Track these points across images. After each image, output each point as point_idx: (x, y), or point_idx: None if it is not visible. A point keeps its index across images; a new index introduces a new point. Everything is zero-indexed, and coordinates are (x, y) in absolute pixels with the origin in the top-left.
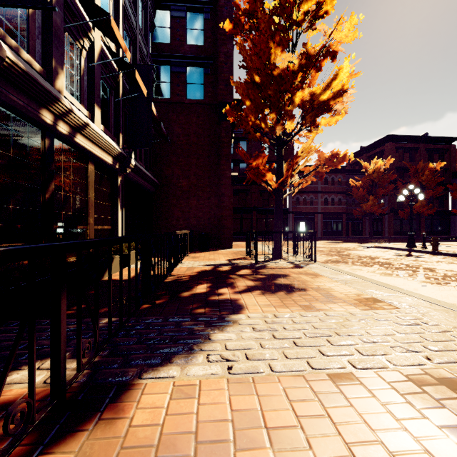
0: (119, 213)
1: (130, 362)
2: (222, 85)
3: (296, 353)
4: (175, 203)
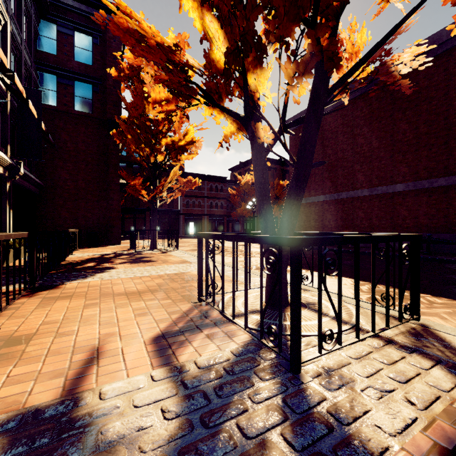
0: (8, 214)
1: (56, 282)
2: (111, 105)
3: (132, 274)
4: (62, 204)
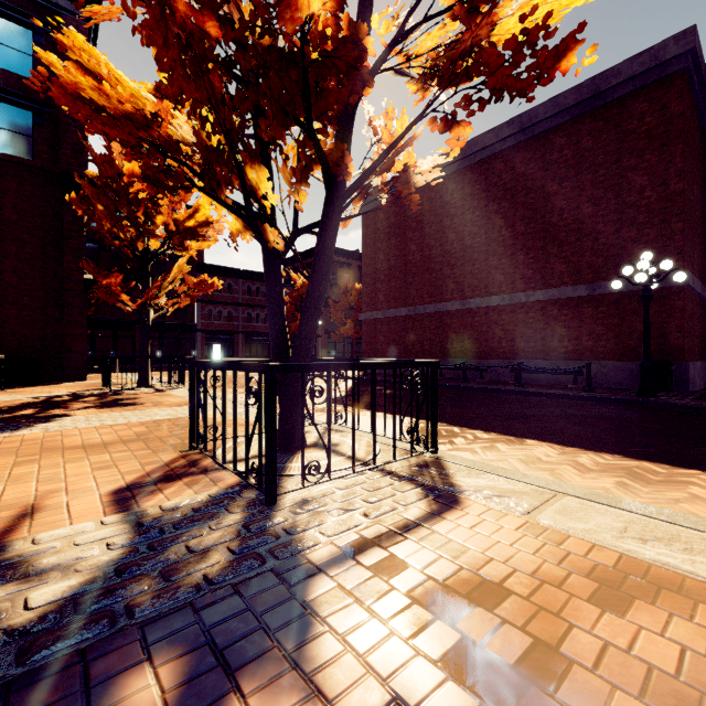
0: None
1: None
2: (68, 149)
3: (98, 423)
4: None
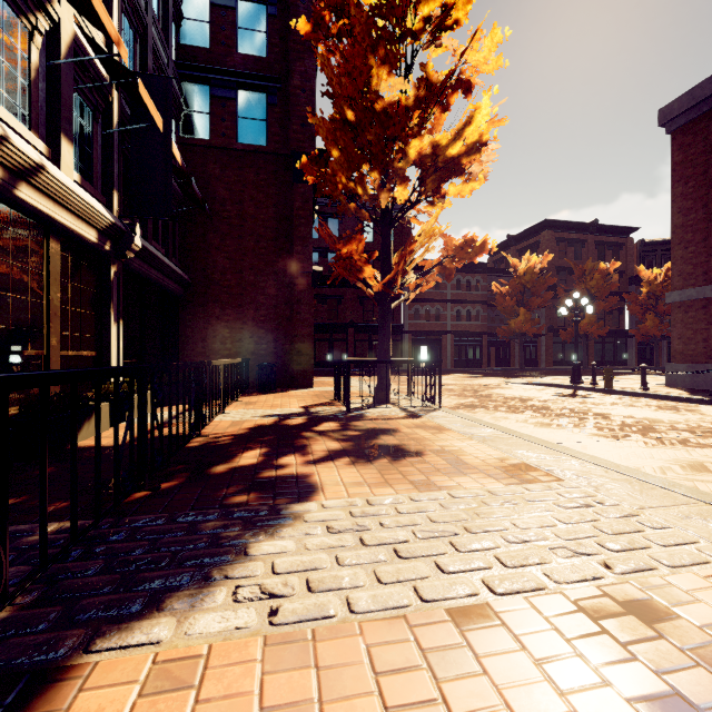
0: (112, 329)
1: (75, 615)
2: (297, 124)
3: (397, 572)
4: (218, 314)
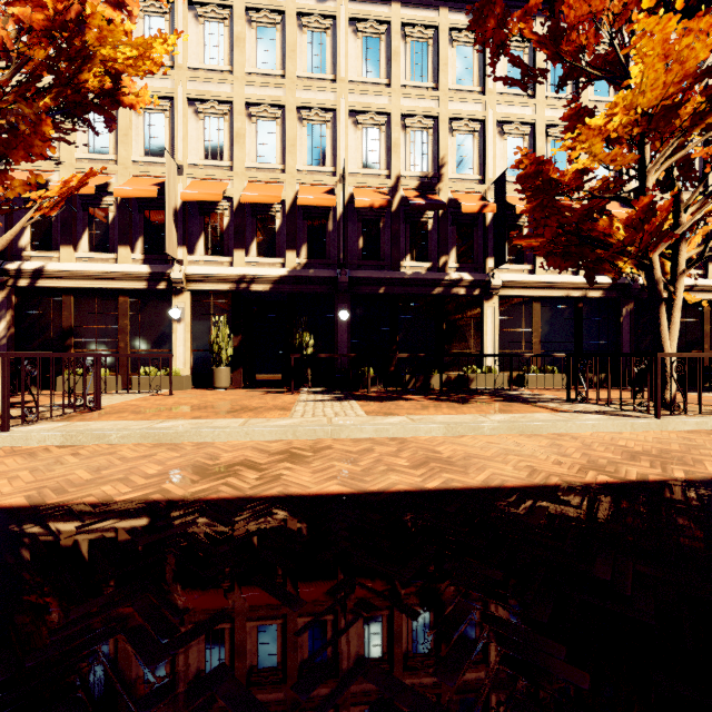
0: None
1: None
2: None
3: None
4: None
